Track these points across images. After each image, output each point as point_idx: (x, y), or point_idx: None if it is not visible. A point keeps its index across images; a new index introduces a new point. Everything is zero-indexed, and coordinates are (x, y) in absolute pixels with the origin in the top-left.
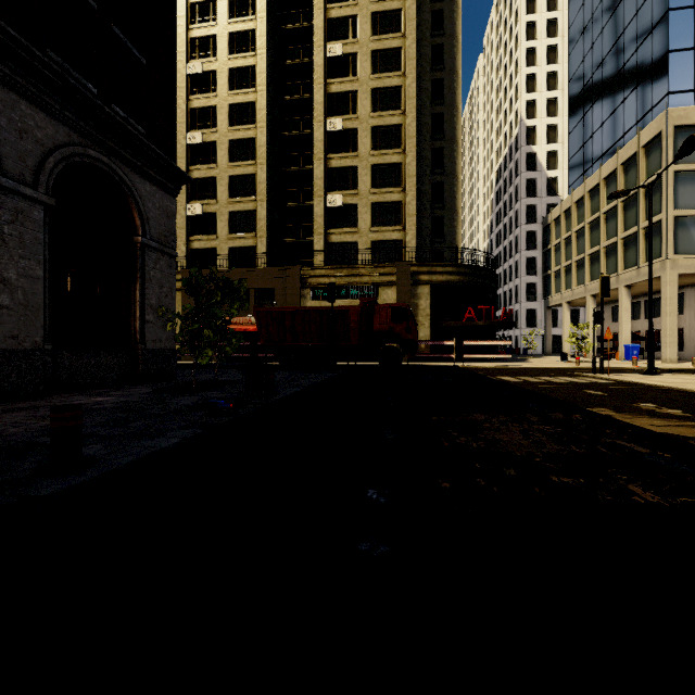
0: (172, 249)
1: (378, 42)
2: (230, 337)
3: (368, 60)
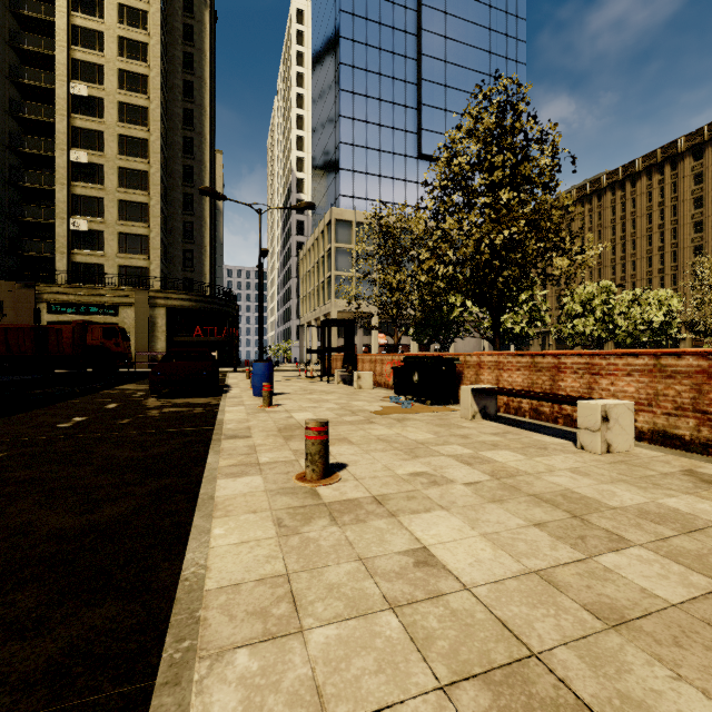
0: None
1: (125, 96)
2: None
3: (115, 108)
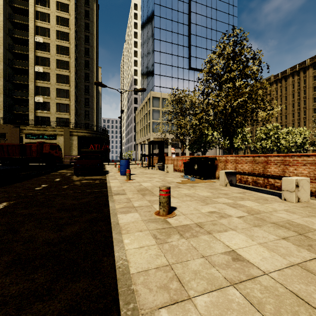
0: None
1: (59, 42)
2: None
3: (55, 47)
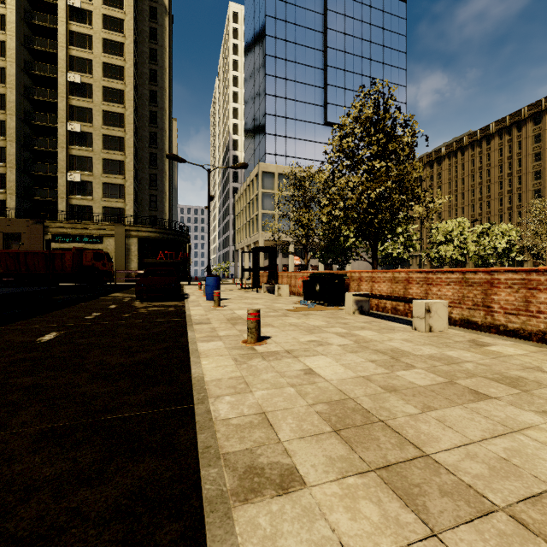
0: None
1: (107, 82)
2: None
3: (100, 91)
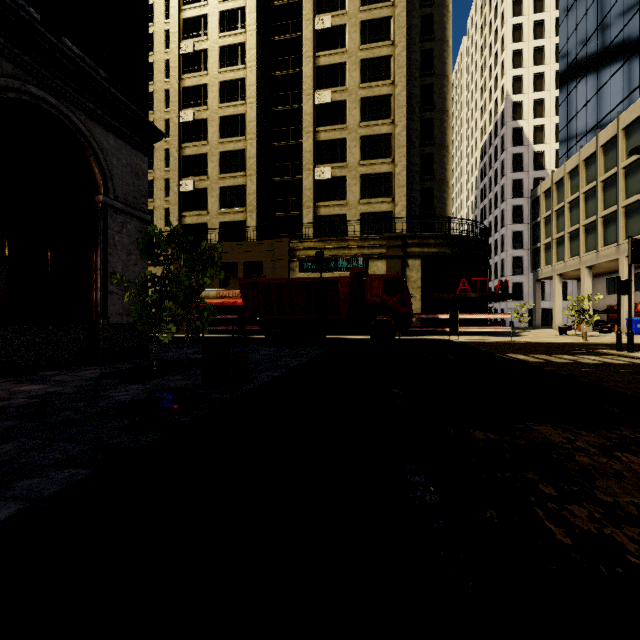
0: (142, 212)
1: (367, 13)
2: (202, 309)
3: (357, 31)
